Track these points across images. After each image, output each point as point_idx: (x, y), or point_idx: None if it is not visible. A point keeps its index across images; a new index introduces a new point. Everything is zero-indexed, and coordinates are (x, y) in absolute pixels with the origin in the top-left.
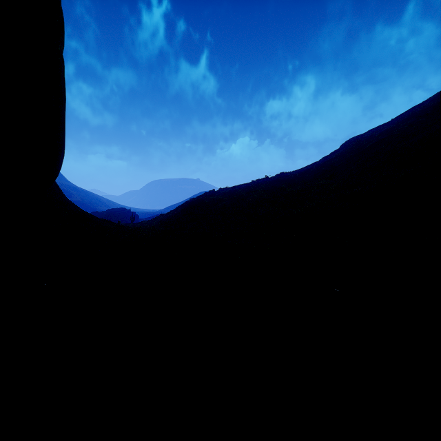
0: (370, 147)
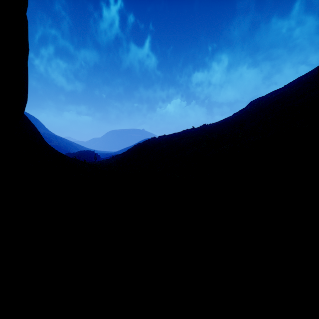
0: (269, 105)
